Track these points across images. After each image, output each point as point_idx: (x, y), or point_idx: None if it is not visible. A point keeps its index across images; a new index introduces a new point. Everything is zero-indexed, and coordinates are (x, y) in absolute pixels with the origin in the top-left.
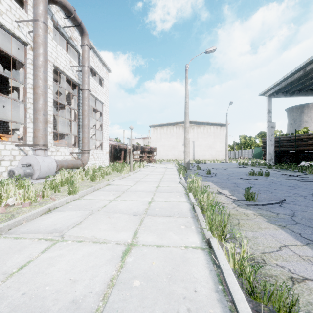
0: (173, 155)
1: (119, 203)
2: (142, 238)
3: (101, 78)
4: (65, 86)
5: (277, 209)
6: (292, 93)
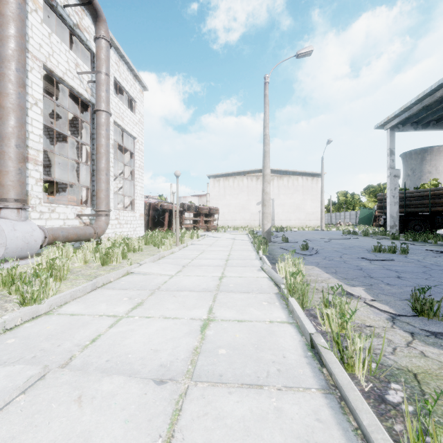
0: (243, 219)
1: (132, 327)
2: None
3: (132, 99)
4: (77, 112)
5: None
6: (426, 124)
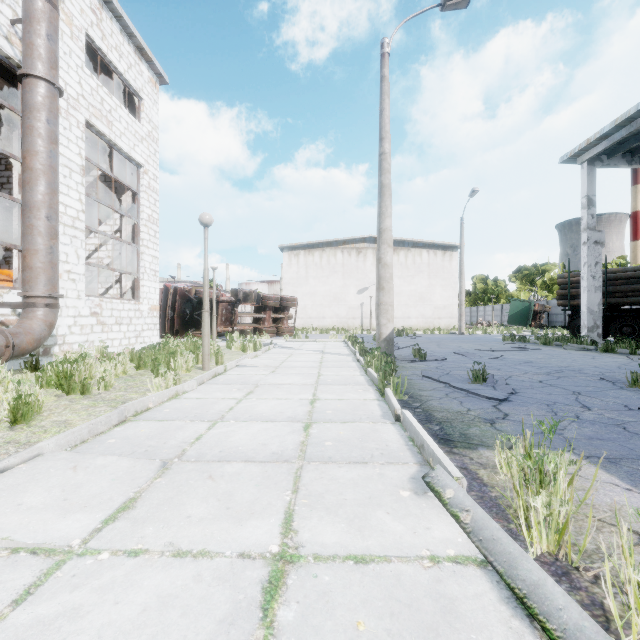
0: (336, 316)
1: None
2: None
3: (134, 91)
4: None
5: None
6: None
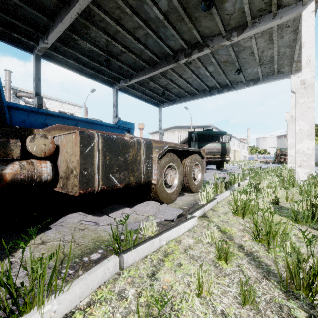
0: None
1: None
2: None
3: (73, 113)
4: None
5: None
6: (174, 101)
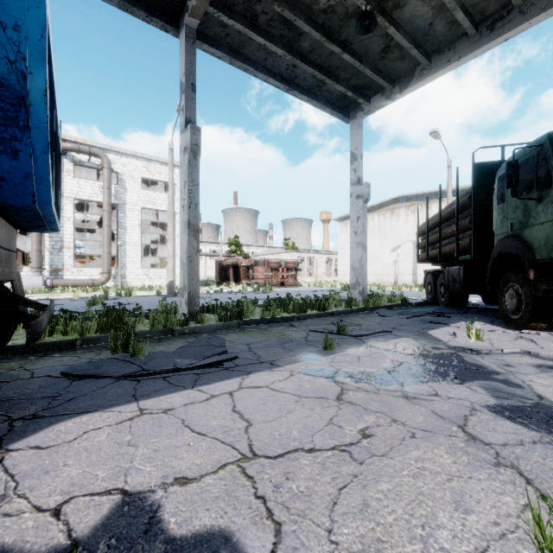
0: (374, 273)
1: None
2: None
3: None
4: None
5: None
6: (407, 79)
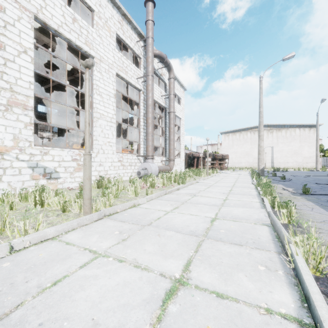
0: (247, 162)
1: (211, 189)
2: (230, 198)
3: (179, 97)
4: None
5: (323, 197)
6: None
